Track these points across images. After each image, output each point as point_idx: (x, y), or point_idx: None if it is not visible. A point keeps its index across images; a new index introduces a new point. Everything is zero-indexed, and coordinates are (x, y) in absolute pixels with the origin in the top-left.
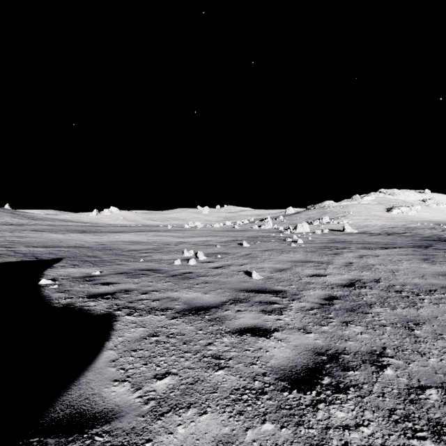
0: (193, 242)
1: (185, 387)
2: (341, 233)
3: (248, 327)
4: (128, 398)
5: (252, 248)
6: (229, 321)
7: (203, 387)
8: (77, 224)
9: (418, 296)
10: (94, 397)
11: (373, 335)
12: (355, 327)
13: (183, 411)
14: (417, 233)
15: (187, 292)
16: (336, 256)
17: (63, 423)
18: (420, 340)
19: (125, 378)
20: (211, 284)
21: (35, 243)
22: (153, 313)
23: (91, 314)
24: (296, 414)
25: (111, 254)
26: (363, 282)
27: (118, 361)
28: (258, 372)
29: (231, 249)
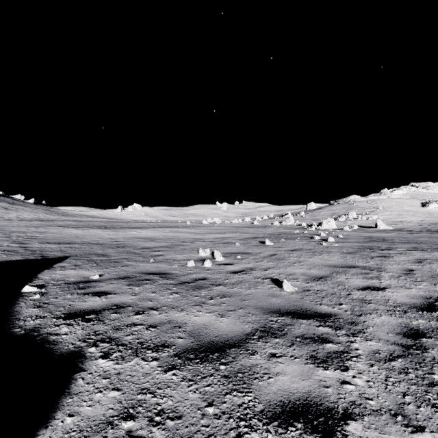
0: (210, 239)
1: None
2: (373, 230)
3: (295, 403)
4: None
5: (276, 247)
6: (260, 382)
7: None
8: (101, 219)
9: None
10: None
11: None
12: None
13: None
14: None
15: (197, 312)
16: (384, 259)
17: None
18: None
19: None
20: (229, 299)
21: (51, 239)
22: (141, 355)
23: (52, 352)
24: None
25: (122, 251)
26: None
27: None
28: None
29: (252, 248)
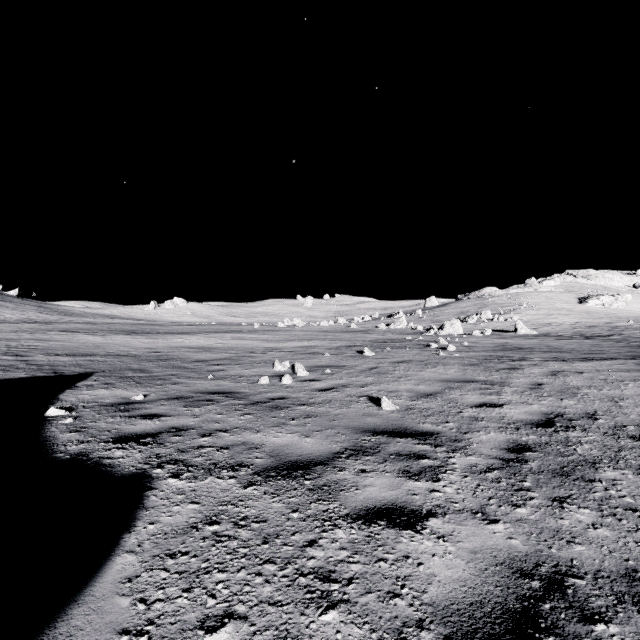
0: (289, 348)
1: None
2: (511, 336)
3: (380, 507)
4: None
5: (379, 358)
6: (346, 493)
7: None
8: (126, 321)
9: None
10: None
11: (620, 531)
12: (578, 512)
13: None
14: (631, 336)
15: (276, 433)
16: (512, 372)
17: None
18: None
19: (143, 625)
20: (315, 419)
21: (60, 349)
22: (216, 475)
23: (112, 474)
24: None
25: (166, 366)
26: (568, 419)
27: (139, 580)
28: (408, 618)
29: (346, 360)
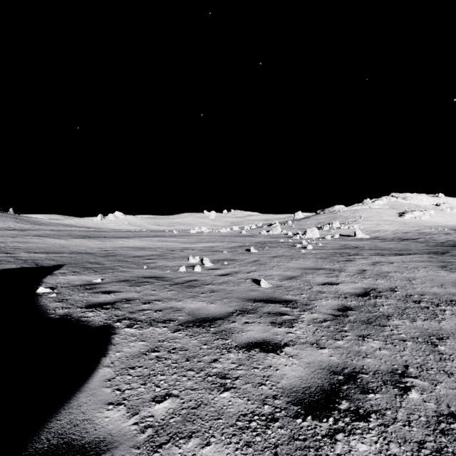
0: (199, 247)
1: (187, 412)
2: (352, 239)
3: (256, 342)
4: (123, 426)
5: (260, 254)
6: (236, 334)
7: (206, 412)
8: (81, 229)
9: (438, 307)
10: (85, 424)
11: (393, 351)
12: (372, 342)
13: (184, 442)
14: (431, 239)
15: (192, 301)
16: (348, 262)
17: (48, 455)
18: (445, 357)
19: (120, 400)
20: (217, 293)
21: (37, 249)
22: (155, 325)
23: (89, 326)
24: (312, 447)
25: (114, 260)
26: (378, 291)
27: (114, 380)
28: (268, 394)
29: (238, 256)
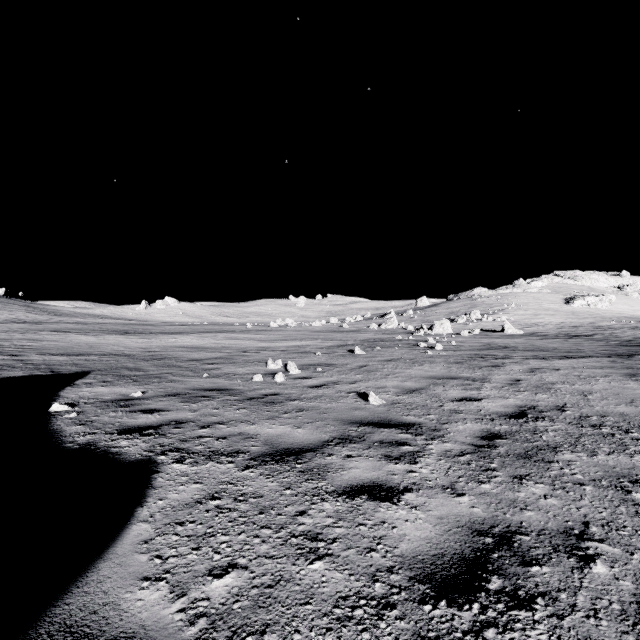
0: (282, 347)
1: (259, 593)
2: (498, 335)
3: (363, 485)
4: (163, 613)
5: (368, 357)
6: (333, 474)
7: (288, 592)
8: (117, 321)
9: (629, 434)
10: (106, 610)
11: (566, 500)
12: (534, 486)
13: (253, 639)
14: (612, 335)
15: (270, 425)
16: (494, 369)
17: None
18: None
19: (161, 573)
20: (307, 413)
21: (54, 349)
22: (216, 460)
23: (120, 461)
24: None
25: (161, 365)
26: (539, 411)
27: (154, 542)
28: (381, 565)
29: (337, 359)
